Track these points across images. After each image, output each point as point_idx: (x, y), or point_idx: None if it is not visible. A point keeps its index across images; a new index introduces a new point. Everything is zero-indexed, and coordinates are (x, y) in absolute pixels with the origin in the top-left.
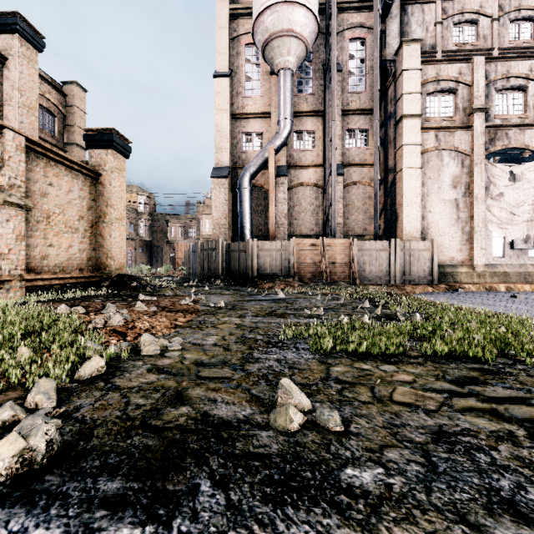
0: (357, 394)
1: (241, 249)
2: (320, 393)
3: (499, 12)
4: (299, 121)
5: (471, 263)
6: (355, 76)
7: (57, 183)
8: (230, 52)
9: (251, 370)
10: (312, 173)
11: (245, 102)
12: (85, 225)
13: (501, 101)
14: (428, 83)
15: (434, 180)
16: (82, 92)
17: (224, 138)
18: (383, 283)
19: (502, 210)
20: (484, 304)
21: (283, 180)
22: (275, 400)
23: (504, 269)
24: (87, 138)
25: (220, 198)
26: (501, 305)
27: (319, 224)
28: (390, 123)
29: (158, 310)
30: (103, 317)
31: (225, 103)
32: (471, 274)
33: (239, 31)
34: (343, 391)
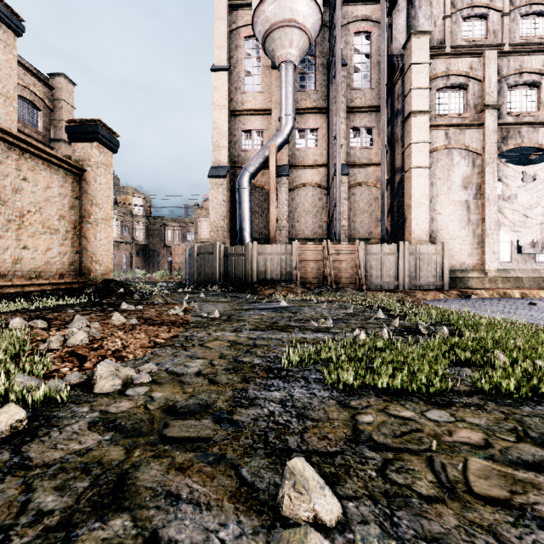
0: (411, 476)
1: (240, 252)
2: (351, 474)
3: (509, 7)
4: (302, 118)
5: (482, 268)
6: (360, 71)
7: (33, 179)
8: (229, 45)
9: (243, 421)
10: (315, 173)
11: (245, 98)
12: (66, 226)
13: (514, 98)
14: (437, 77)
15: (444, 180)
16: (70, 85)
17: (223, 136)
18: (391, 289)
19: (515, 212)
20: (505, 313)
21: (284, 180)
22: (279, 501)
23: (517, 275)
24: (69, 130)
25: (218, 199)
26: (524, 314)
27: (322, 226)
28: (397, 120)
29: (138, 323)
30: (65, 333)
31: (224, 98)
32: (483, 279)
33: (239, 23)
34: (387, 470)
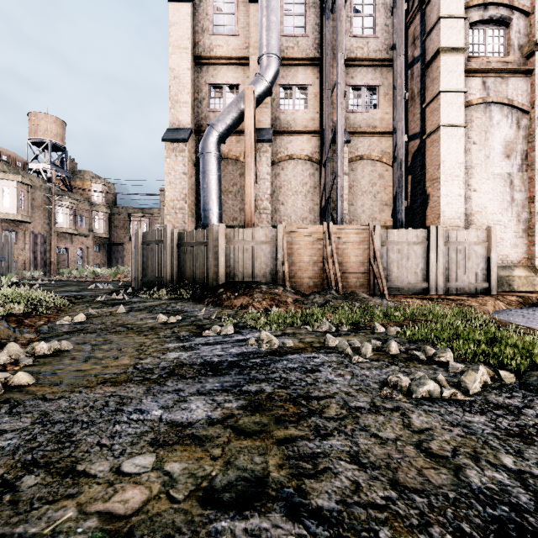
0: None
1: (200, 240)
2: None
3: None
4: (288, 72)
5: (530, 263)
6: (361, 15)
7: None
8: None
9: None
10: (305, 142)
11: (214, 41)
12: None
13: None
14: (472, 7)
15: (480, 146)
16: None
17: (184, 88)
18: (418, 293)
19: None
20: None
21: (266, 147)
22: None
23: None
24: None
25: (177, 170)
26: None
27: (314, 211)
28: (412, 71)
29: None
30: None
31: (185, 38)
32: (533, 278)
33: None
34: None
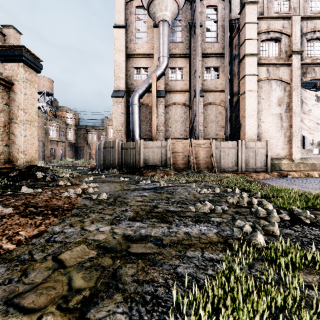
0: None
1: (132, 146)
2: None
3: None
4: (173, 60)
5: (290, 157)
6: (210, 31)
7: None
8: (125, 12)
9: None
10: (181, 96)
11: (136, 46)
12: None
13: (310, 47)
14: (262, 33)
15: (266, 100)
16: (17, 34)
17: (121, 70)
18: (233, 171)
19: (311, 121)
20: None
21: (162, 100)
22: None
23: (312, 161)
24: (0, 53)
25: (118, 111)
26: None
27: (186, 130)
28: (234, 62)
29: (12, 213)
30: None
31: (122, 45)
32: (291, 164)
33: None
34: None
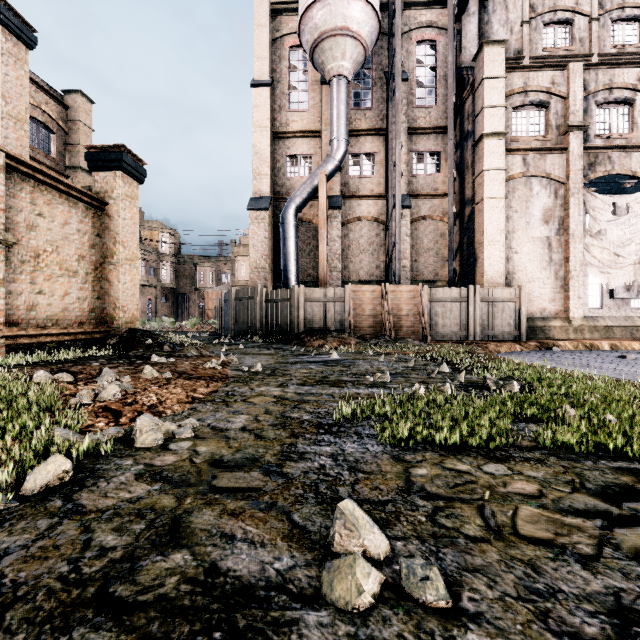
0: (460, 521)
1: (285, 297)
2: (401, 519)
3: (599, 11)
4: (356, 141)
5: (566, 315)
6: (424, 87)
7: (50, 214)
8: (271, 57)
9: (293, 473)
10: (372, 205)
11: (290, 117)
12: (86, 267)
13: (603, 117)
14: (514, 94)
15: (521, 214)
16: (87, 103)
17: (264, 162)
18: (459, 339)
19: (604, 251)
20: (589, 367)
21: (336, 213)
22: (331, 539)
23: (606, 323)
24: (89, 158)
25: (259, 235)
26: (611, 368)
27: (380, 267)
28: (467, 143)
29: (172, 377)
30: (94, 388)
31: (265, 118)
32: (567, 328)
33: (283, 30)
34: (436, 516)
